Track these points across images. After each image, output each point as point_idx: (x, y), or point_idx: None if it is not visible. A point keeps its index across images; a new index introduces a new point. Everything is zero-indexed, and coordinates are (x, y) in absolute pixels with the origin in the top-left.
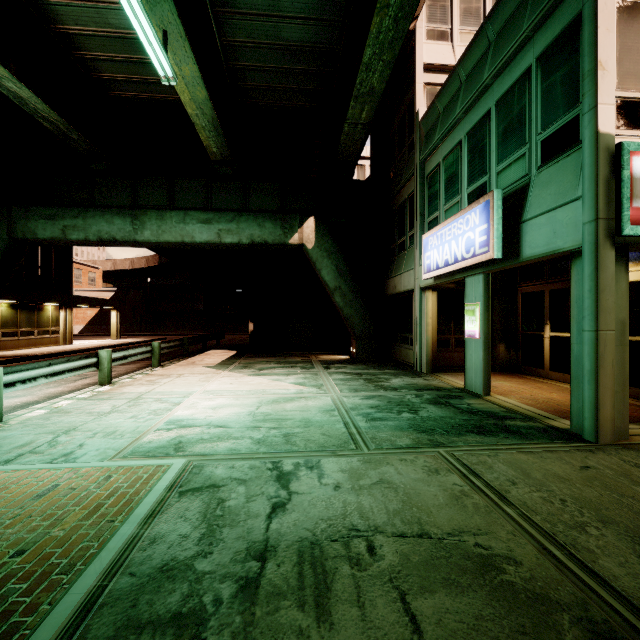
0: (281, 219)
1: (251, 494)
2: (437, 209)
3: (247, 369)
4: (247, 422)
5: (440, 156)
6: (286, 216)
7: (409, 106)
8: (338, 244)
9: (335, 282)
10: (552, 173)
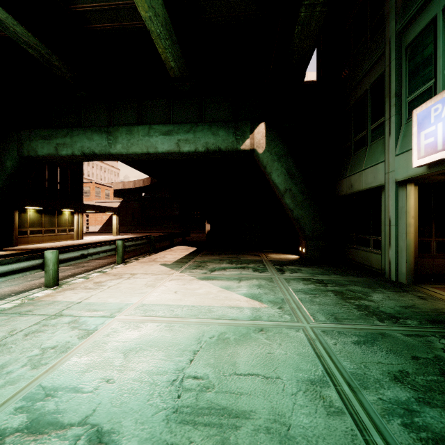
0: (233, 127)
1: None
2: (429, 78)
3: (199, 269)
4: (159, 419)
5: (436, 7)
6: (238, 124)
7: None
8: (288, 147)
9: (285, 184)
10: None
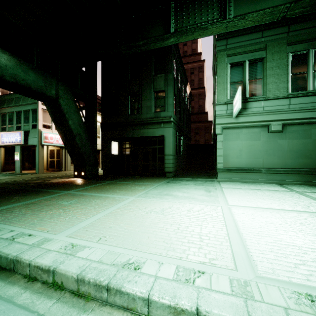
0: None
1: None
2: (5, 125)
3: None
4: None
5: (7, 111)
6: None
7: None
8: None
9: None
10: (33, 131)
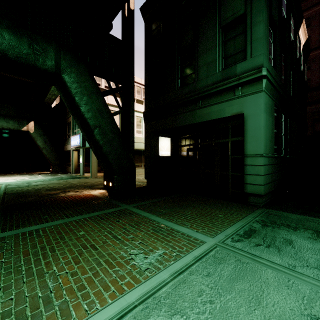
0: (18, 120)
1: (24, 184)
2: (76, 129)
3: (4, 176)
4: (16, 181)
5: None
6: (20, 119)
7: None
8: (44, 132)
9: (43, 145)
10: None
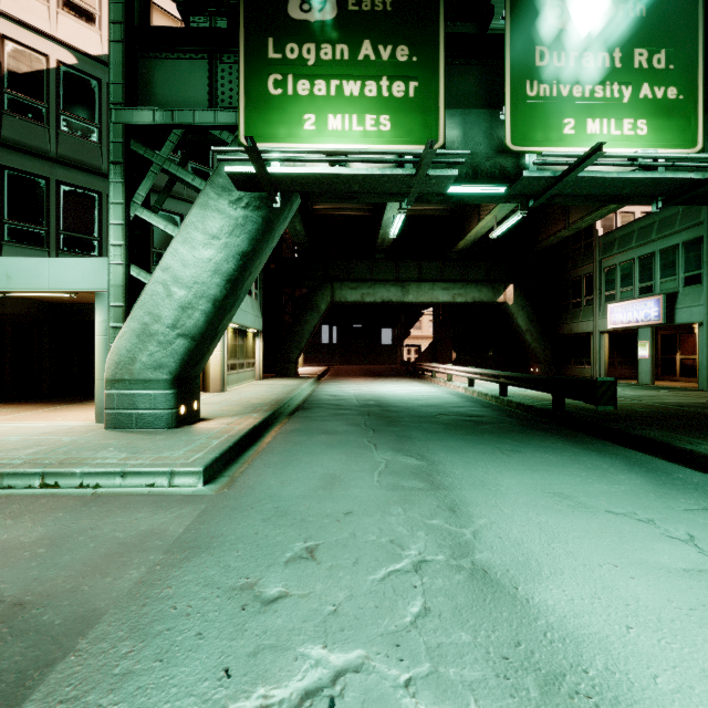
0: (492, 286)
1: None
2: (614, 289)
3: None
4: None
5: (616, 261)
6: (495, 284)
7: None
8: (528, 301)
9: (526, 326)
10: (689, 291)
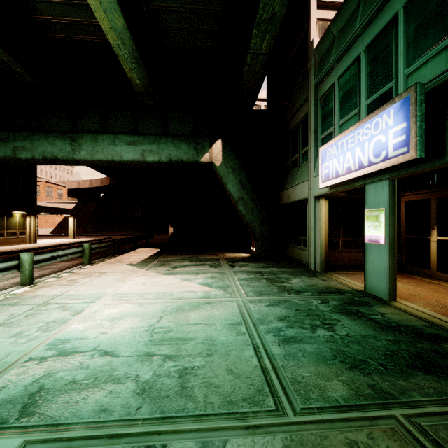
0: (194, 141)
1: None
2: (331, 125)
3: (163, 267)
4: (141, 345)
5: (335, 76)
6: (198, 139)
7: (302, 42)
8: (241, 162)
9: (238, 193)
10: None
